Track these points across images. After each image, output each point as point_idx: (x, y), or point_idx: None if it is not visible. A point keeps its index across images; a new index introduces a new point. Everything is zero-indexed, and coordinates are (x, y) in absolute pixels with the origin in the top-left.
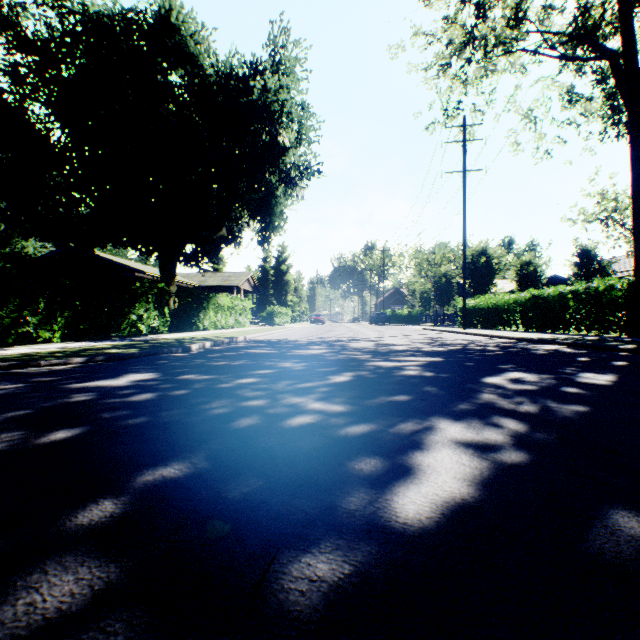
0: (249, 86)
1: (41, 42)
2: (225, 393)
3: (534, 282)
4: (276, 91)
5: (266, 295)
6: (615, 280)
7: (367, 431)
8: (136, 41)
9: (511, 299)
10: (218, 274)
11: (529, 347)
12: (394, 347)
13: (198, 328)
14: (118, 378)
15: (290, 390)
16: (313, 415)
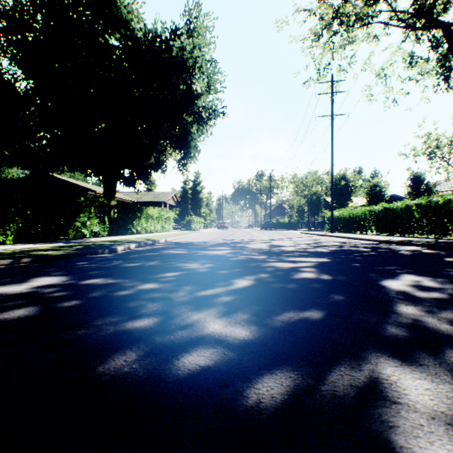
0: (170, 47)
1: (6, 9)
2: (117, 305)
3: (380, 199)
4: (190, 50)
5: (186, 208)
6: (452, 195)
7: (289, 392)
8: (82, 10)
9: (367, 211)
10: (150, 193)
11: (392, 248)
12: (284, 248)
13: (132, 232)
14: (21, 283)
15: (189, 300)
16: (210, 349)
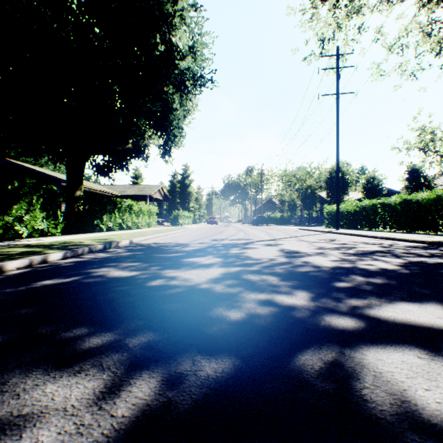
0: None
1: None
2: None
3: (377, 193)
4: None
5: (174, 203)
6: None
7: None
8: None
9: (379, 203)
10: (136, 186)
11: None
12: (312, 260)
13: (101, 229)
14: None
15: None
16: None
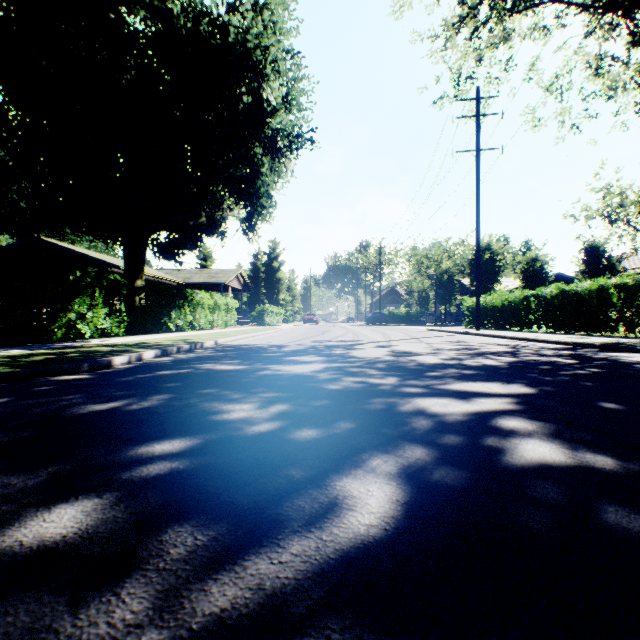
0: (226, 31)
1: None
2: None
3: (541, 280)
4: (258, 35)
5: (257, 294)
6: None
7: None
8: None
9: (532, 296)
10: (205, 271)
11: (610, 357)
12: (420, 358)
13: (169, 329)
14: None
15: None
16: None
